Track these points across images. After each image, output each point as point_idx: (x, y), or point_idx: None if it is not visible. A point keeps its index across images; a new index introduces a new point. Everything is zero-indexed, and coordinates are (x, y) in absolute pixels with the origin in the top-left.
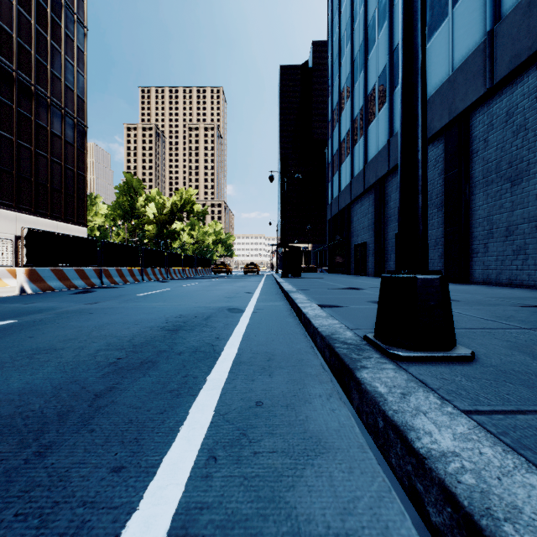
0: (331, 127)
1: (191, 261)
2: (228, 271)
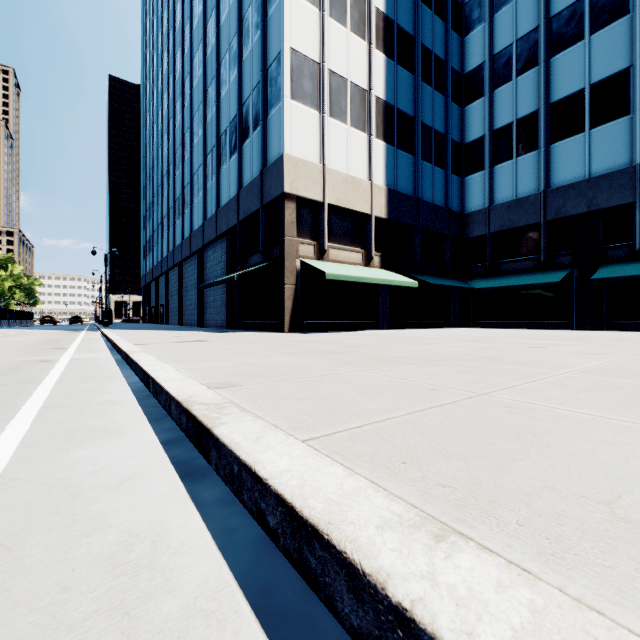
0: (143, 226)
1: (24, 315)
2: (55, 322)
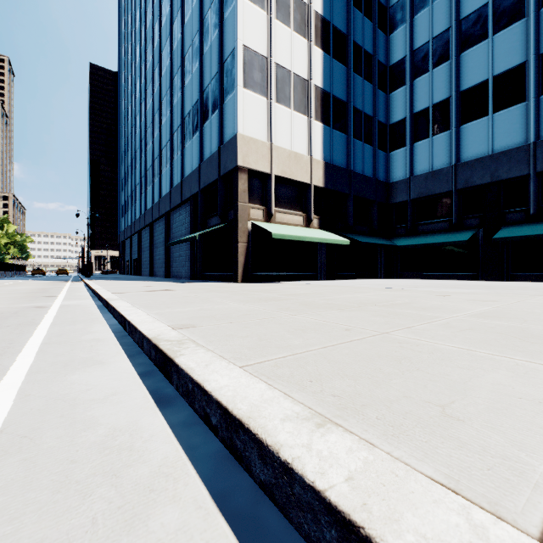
0: (119, 192)
1: (18, 267)
2: (44, 273)
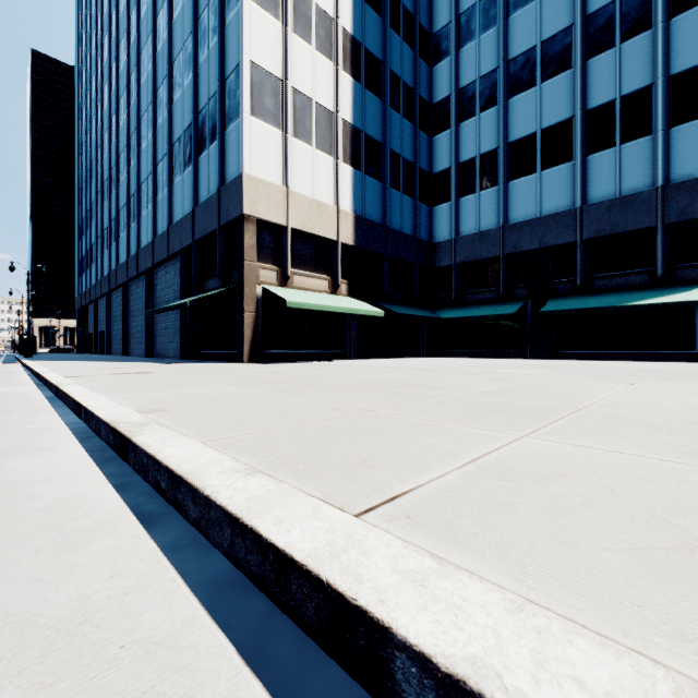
0: (78, 237)
1: None
2: None
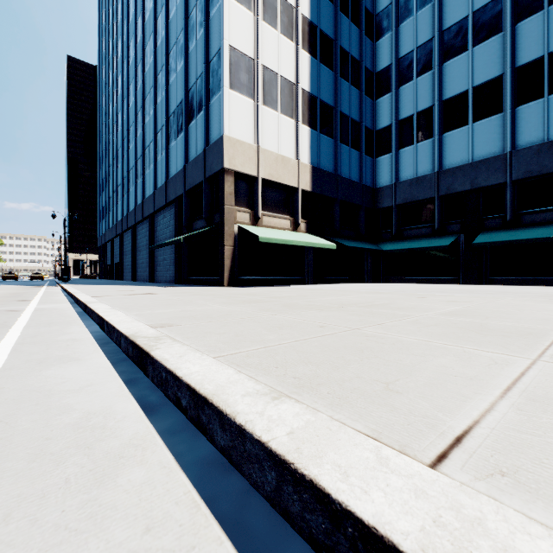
0: (99, 192)
1: None
2: (16, 278)
